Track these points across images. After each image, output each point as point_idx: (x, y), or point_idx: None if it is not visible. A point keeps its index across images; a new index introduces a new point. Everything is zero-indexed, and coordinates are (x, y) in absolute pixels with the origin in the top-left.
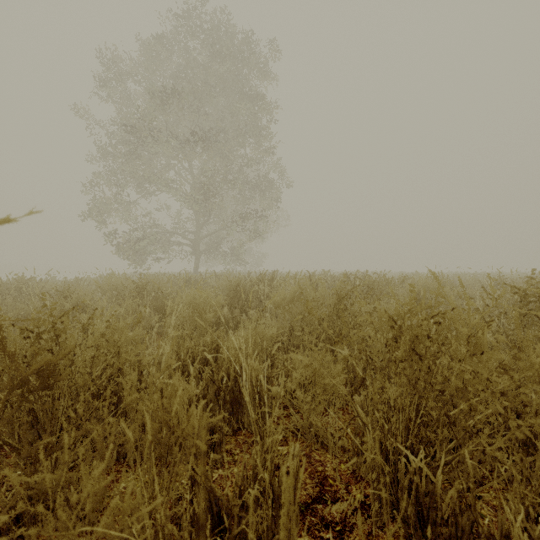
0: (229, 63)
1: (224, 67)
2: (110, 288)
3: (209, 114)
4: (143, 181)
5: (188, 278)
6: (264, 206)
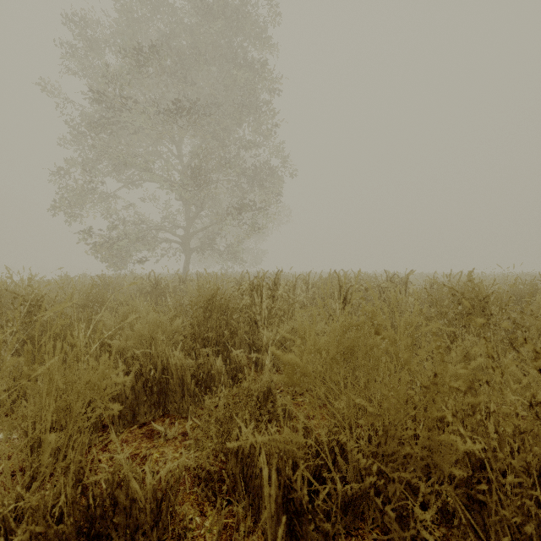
0: (221, 22)
1: (216, 26)
2: (4, 300)
3: (200, 89)
4: (125, 168)
5: (158, 282)
6: (264, 197)
